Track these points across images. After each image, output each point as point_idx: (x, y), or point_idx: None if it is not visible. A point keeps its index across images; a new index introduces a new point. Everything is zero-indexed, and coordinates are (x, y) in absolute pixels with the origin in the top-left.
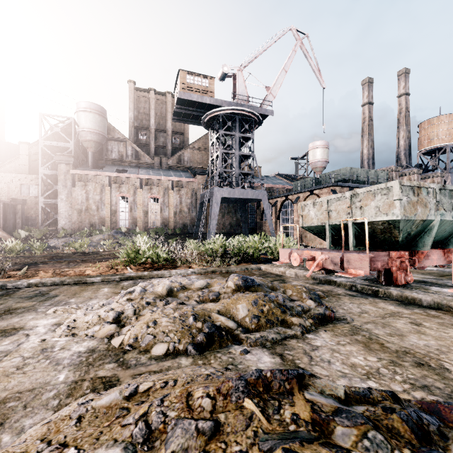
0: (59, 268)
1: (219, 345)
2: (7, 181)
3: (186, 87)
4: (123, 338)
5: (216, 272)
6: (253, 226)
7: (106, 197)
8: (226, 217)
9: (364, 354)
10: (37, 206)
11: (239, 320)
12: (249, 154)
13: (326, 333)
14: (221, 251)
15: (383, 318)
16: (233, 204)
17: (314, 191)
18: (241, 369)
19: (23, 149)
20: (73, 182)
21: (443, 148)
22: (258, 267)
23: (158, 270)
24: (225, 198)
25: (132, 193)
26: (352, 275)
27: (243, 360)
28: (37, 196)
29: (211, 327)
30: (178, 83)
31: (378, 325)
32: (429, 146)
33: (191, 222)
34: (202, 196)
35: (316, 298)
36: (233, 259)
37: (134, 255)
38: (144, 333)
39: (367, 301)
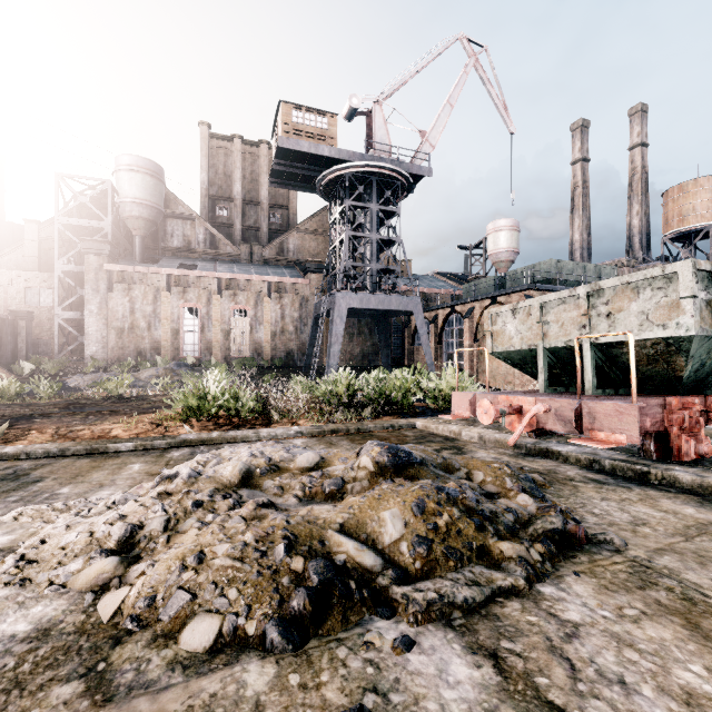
0: (68, 425)
1: (341, 618)
2: (3, 282)
3: (291, 129)
4: (124, 597)
5: (338, 432)
6: (399, 354)
7: (163, 309)
8: (356, 341)
9: (701, 653)
10: (51, 322)
11: (386, 549)
12: (393, 239)
13: (582, 582)
14: (347, 396)
15: (688, 538)
16: (368, 320)
17: (498, 298)
18: (400, 711)
19: (30, 232)
20: (110, 285)
21: (703, 230)
22: (412, 423)
23: (239, 429)
24: (354, 310)
25: (204, 302)
26: (606, 445)
27: (401, 674)
28: (51, 306)
29: (325, 571)
30: (277, 124)
31: (687, 560)
32: (680, 226)
33: (299, 349)
34: (316, 306)
35: (533, 488)
36: (368, 409)
37: (196, 403)
38: (172, 586)
39: (634, 494)
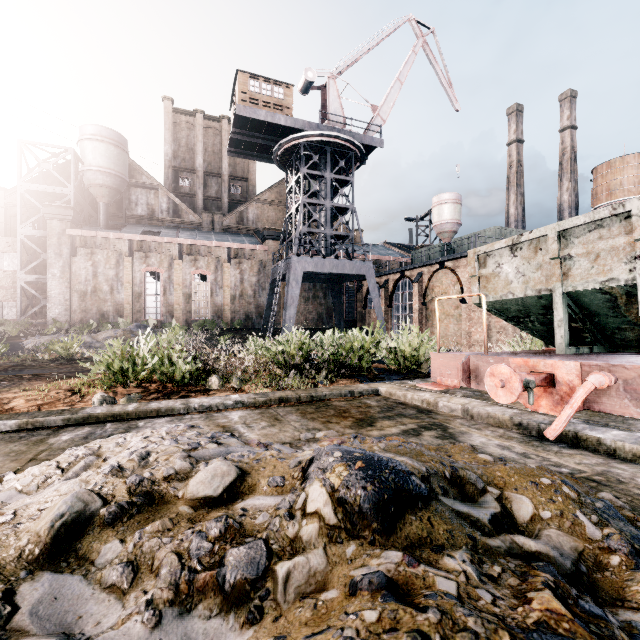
0: None
1: None
2: None
3: (248, 98)
4: None
5: (287, 400)
6: (352, 317)
7: (125, 273)
8: (312, 304)
9: None
10: (16, 286)
11: None
12: (346, 206)
13: None
14: (300, 357)
15: None
16: (322, 285)
17: (446, 263)
18: None
19: None
20: (73, 249)
21: None
22: (373, 388)
23: (170, 397)
24: (309, 275)
25: (165, 267)
26: None
27: None
28: (16, 270)
29: None
30: (235, 94)
31: None
32: (609, 200)
33: (258, 312)
34: (273, 271)
35: None
36: (322, 372)
37: (119, 367)
38: None
39: None
